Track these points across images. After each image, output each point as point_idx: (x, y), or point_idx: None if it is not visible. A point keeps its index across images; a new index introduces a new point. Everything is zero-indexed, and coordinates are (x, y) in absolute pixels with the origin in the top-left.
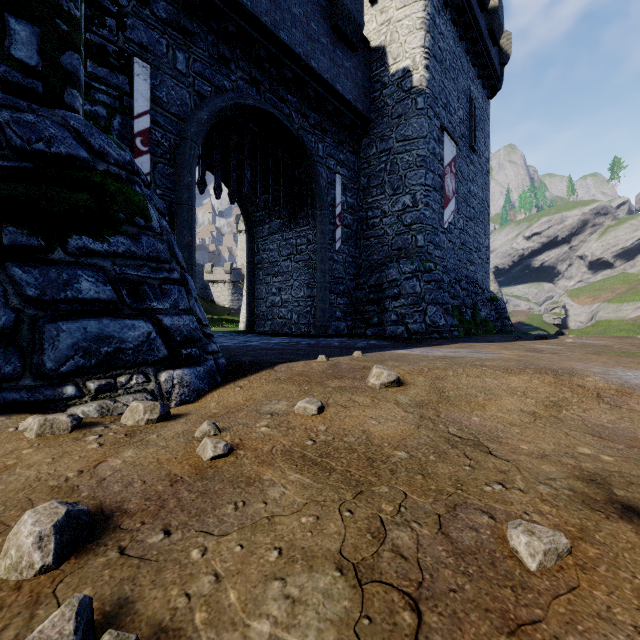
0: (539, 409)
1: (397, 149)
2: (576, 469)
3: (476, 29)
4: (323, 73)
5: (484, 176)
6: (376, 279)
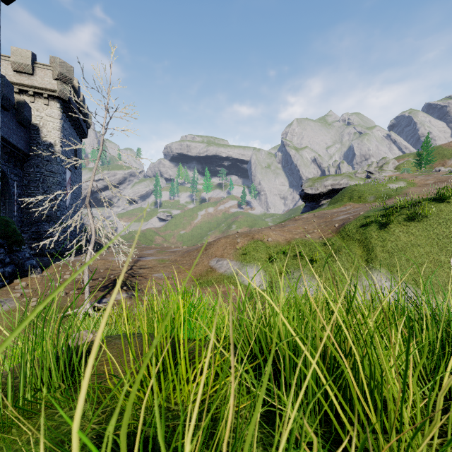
0: (103, 264)
1: (47, 174)
2: (106, 268)
3: (78, 120)
4: (14, 142)
5: (80, 177)
6: (36, 229)
